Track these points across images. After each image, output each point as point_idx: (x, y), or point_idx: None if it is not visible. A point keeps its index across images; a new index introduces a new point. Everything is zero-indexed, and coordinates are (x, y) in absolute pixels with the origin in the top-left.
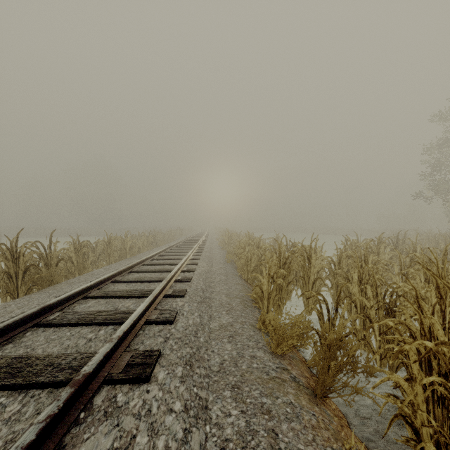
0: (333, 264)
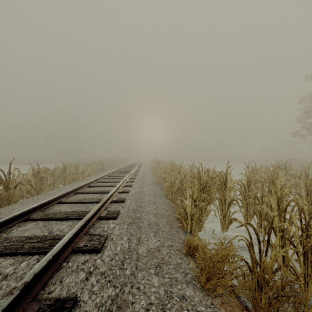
0: (244, 187)
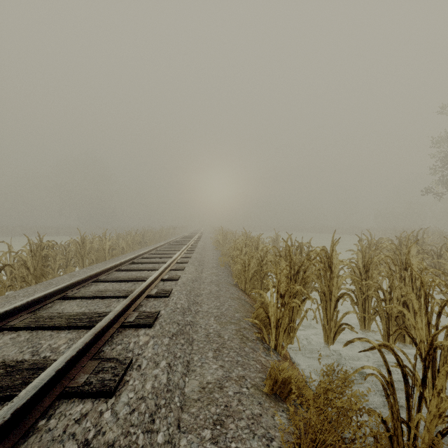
0: (359, 271)
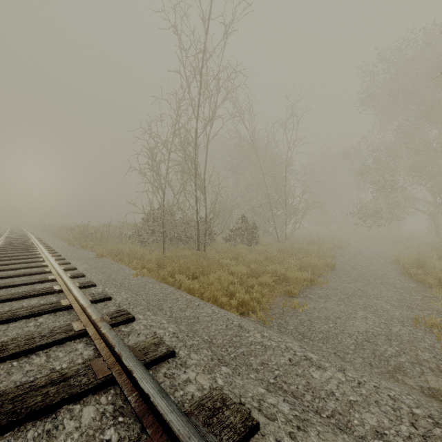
0: None
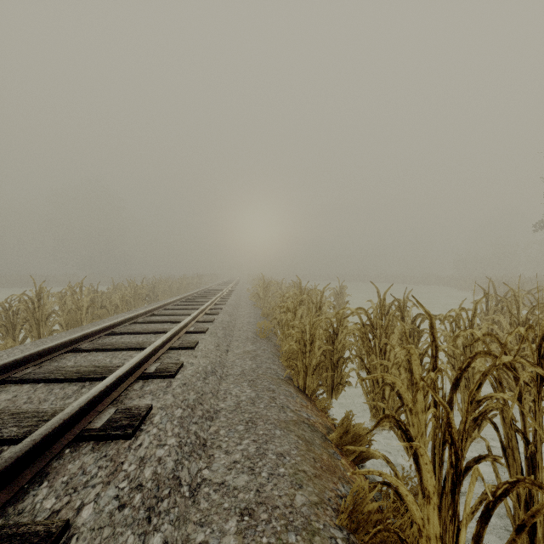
0: None
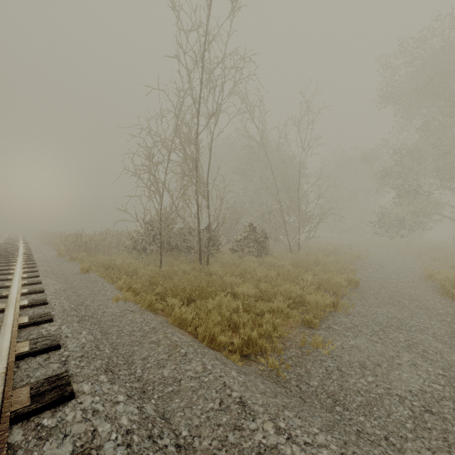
0: None
